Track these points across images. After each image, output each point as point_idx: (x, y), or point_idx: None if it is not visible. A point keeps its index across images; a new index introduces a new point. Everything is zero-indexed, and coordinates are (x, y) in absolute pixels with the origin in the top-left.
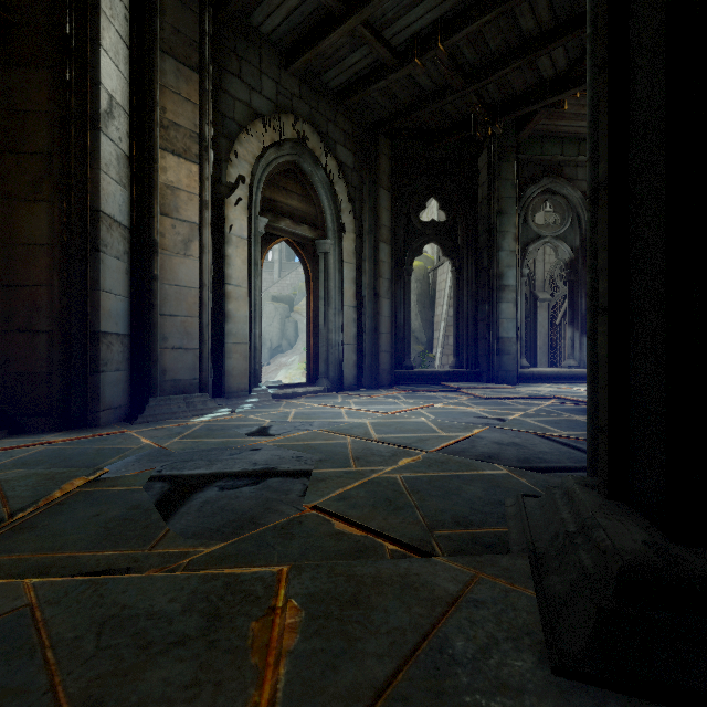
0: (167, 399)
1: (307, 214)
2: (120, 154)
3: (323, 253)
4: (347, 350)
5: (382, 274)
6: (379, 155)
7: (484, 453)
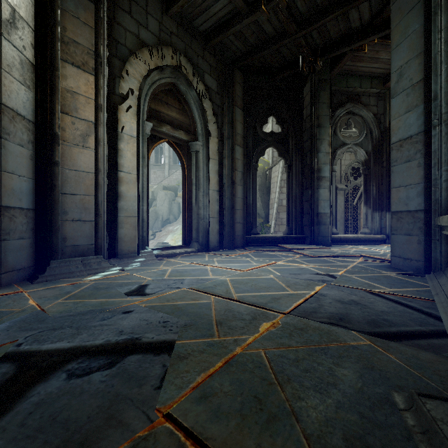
0: (67, 261)
1: (183, 123)
2: (24, 60)
3: (194, 151)
4: (212, 222)
5: (237, 168)
6: (235, 83)
7: (334, 314)
